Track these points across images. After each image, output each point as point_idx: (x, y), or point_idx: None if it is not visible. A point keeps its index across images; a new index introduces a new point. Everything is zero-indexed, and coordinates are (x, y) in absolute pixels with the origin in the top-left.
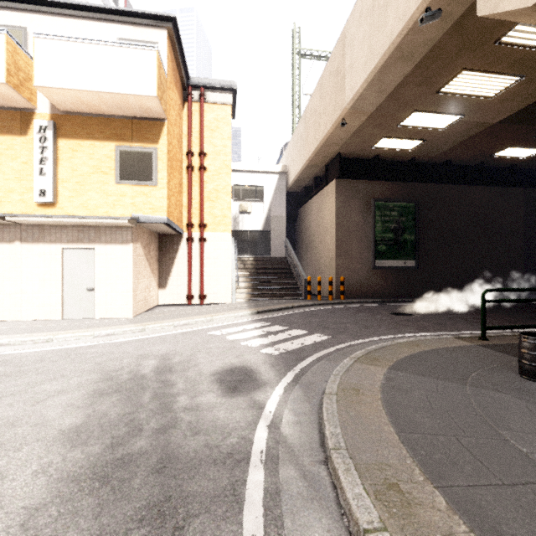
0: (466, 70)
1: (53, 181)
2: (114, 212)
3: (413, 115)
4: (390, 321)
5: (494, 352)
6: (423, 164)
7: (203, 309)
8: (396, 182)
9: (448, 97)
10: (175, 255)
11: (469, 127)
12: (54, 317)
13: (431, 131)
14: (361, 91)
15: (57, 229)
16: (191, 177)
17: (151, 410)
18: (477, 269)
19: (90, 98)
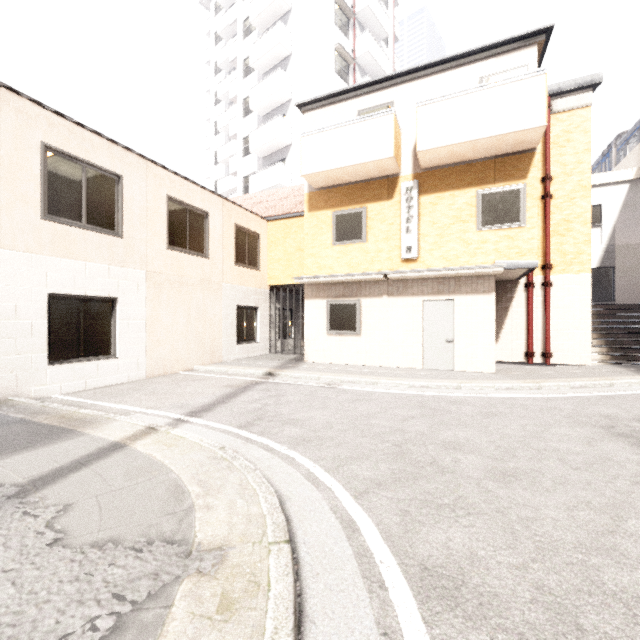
0: None
1: (417, 237)
2: (474, 261)
3: None
4: None
5: None
6: None
7: (566, 370)
8: None
9: None
10: (508, 305)
11: None
12: (416, 366)
13: None
14: None
15: (418, 283)
16: None
17: None
18: None
19: (462, 148)
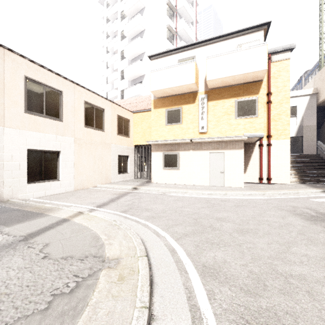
0: None
1: (206, 122)
2: (234, 133)
3: None
4: None
5: None
6: None
7: (278, 186)
8: None
9: None
10: (251, 155)
11: None
12: (206, 184)
13: None
14: None
15: (207, 144)
16: None
17: None
18: None
19: (228, 79)
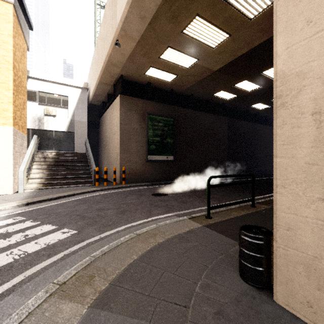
0: (199, 16)
1: None
2: None
3: (168, 50)
4: (148, 202)
5: (216, 234)
6: (178, 95)
7: None
8: (162, 104)
9: (189, 40)
10: None
11: (202, 71)
12: None
13: (181, 69)
14: (126, 12)
15: None
16: None
17: None
18: (206, 161)
19: None
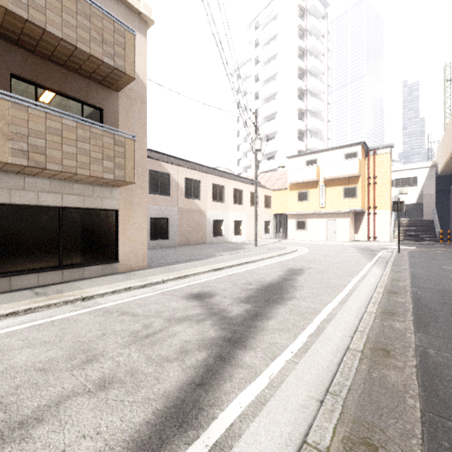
0: None
1: (324, 200)
2: (342, 208)
3: None
4: None
5: None
6: None
7: (375, 242)
8: None
9: None
10: (361, 221)
11: None
12: (324, 240)
13: None
14: None
15: (325, 214)
16: (369, 188)
17: (365, 249)
18: None
19: (337, 176)
